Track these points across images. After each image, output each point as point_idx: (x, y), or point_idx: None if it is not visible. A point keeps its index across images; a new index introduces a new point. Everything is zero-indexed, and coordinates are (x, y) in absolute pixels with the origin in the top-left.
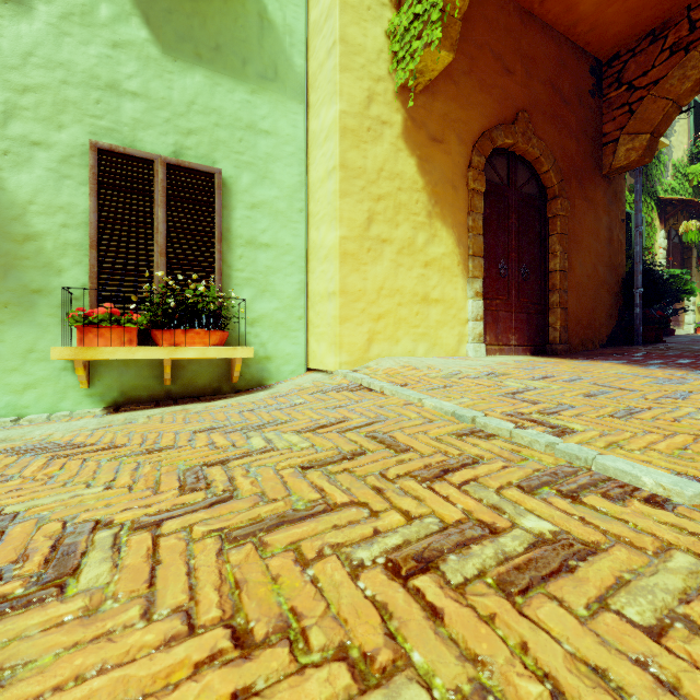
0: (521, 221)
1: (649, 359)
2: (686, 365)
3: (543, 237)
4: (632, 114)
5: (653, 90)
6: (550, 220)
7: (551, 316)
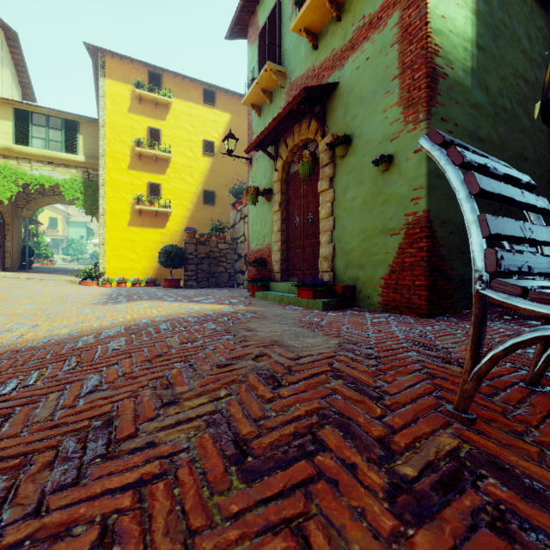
0: (0, 231)
1: (38, 273)
2: (48, 273)
3: (5, 235)
4: (28, 203)
5: (35, 200)
6: (7, 230)
7: (7, 260)
